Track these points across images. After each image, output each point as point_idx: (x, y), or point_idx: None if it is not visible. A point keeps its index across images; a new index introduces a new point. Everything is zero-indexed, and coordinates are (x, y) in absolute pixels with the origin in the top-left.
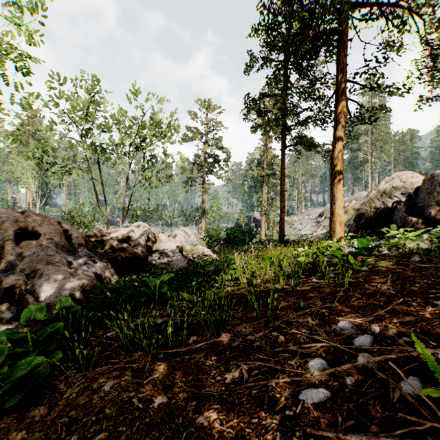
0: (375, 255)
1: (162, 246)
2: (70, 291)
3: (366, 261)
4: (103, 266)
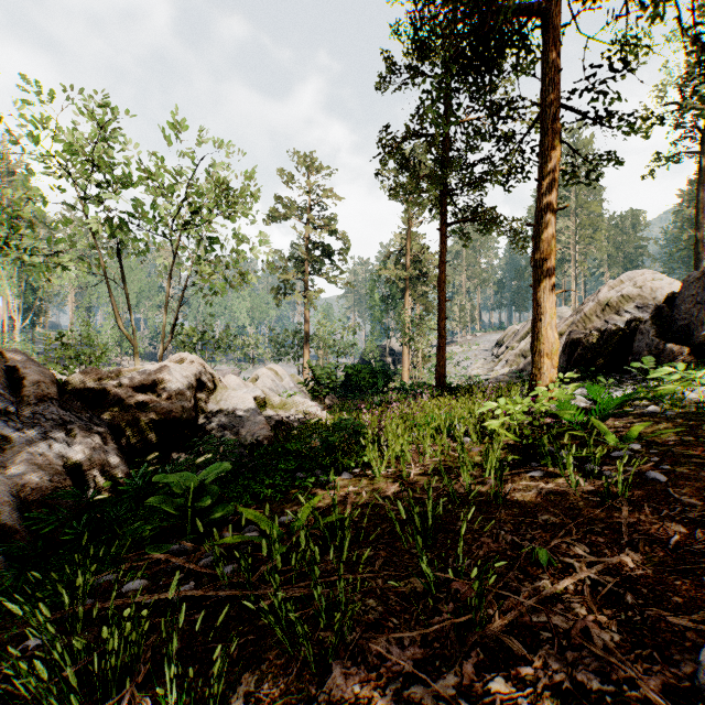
0: (631, 414)
1: (227, 398)
2: None
3: (632, 429)
4: (90, 442)
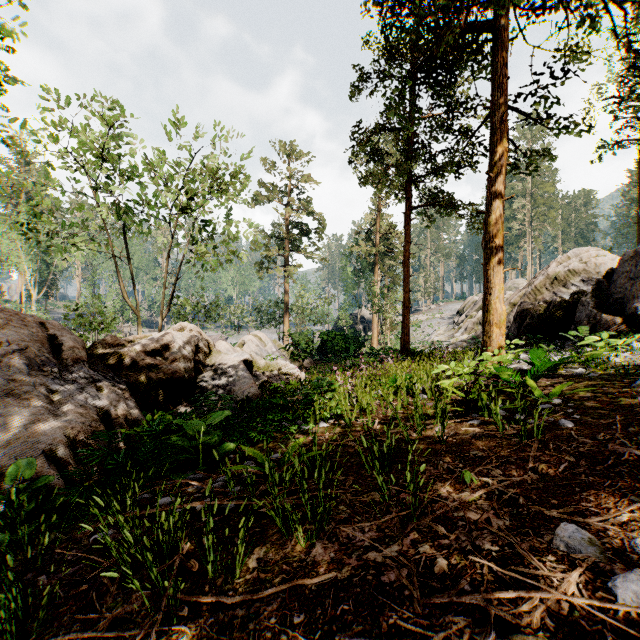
0: (562, 376)
1: (220, 361)
2: (45, 444)
3: (556, 388)
4: (115, 396)
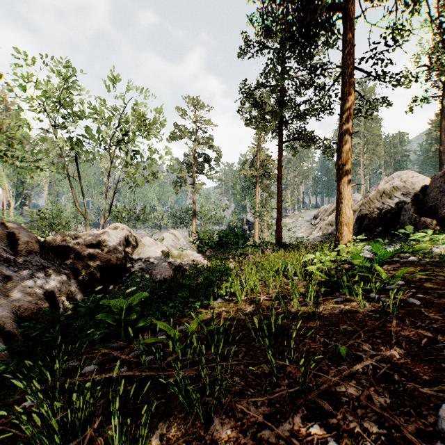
0: (398, 262)
1: (144, 251)
2: None
3: (399, 272)
4: (60, 279)
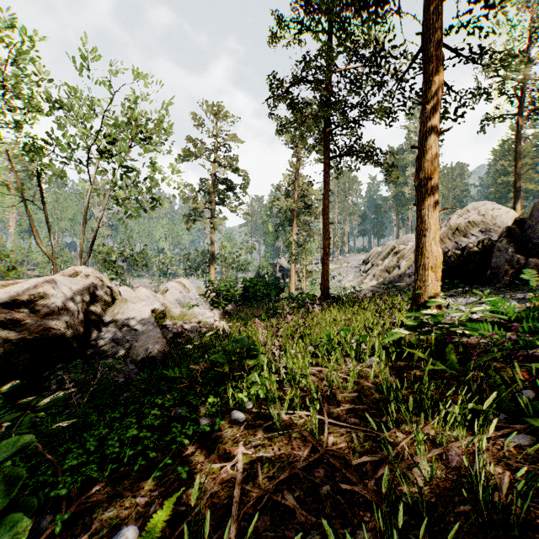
0: None
1: (124, 311)
2: None
3: None
4: None
